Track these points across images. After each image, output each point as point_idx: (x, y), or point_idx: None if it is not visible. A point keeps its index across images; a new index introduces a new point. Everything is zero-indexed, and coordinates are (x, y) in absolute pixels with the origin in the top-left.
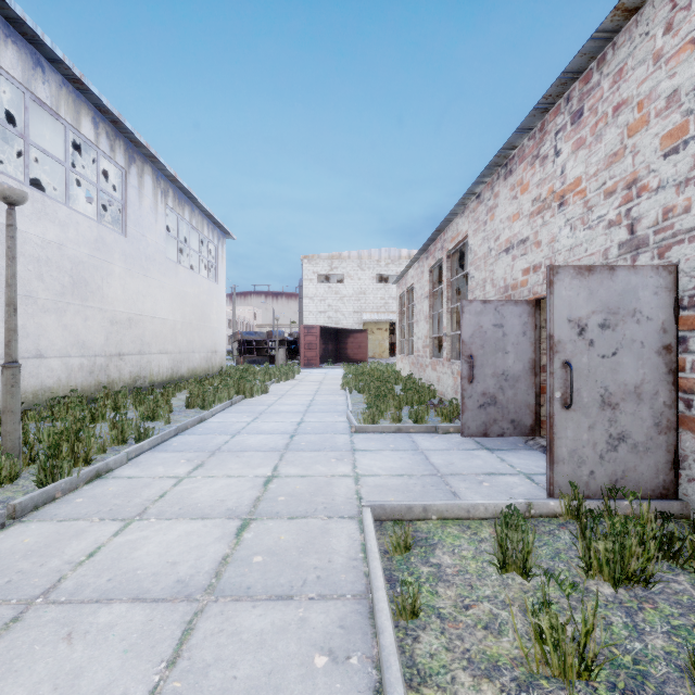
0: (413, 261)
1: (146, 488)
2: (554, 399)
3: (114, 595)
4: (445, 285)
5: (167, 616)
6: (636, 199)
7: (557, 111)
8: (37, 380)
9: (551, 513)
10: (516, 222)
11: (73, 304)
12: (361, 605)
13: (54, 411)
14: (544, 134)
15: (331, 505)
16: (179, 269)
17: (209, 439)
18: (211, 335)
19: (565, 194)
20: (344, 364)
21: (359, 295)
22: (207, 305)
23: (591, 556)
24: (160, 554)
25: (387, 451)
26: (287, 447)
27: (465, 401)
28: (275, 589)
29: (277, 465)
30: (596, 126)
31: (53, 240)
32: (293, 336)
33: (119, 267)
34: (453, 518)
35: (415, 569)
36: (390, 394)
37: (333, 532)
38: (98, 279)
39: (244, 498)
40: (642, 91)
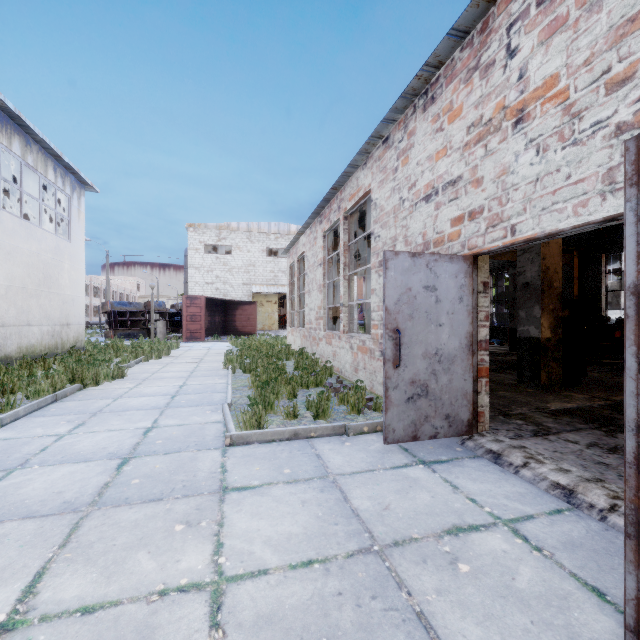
0: (305, 226)
1: None
2: None
3: None
4: (343, 249)
5: None
6: None
7: None
8: None
9: None
10: (441, 159)
11: None
12: None
13: None
14: (488, 34)
15: None
16: (2, 216)
17: None
18: (60, 303)
19: (526, 106)
20: (232, 337)
21: (249, 268)
22: (54, 267)
23: None
24: None
25: (279, 485)
26: (98, 498)
27: (389, 393)
28: None
29: (45, 567)
30: None
31: None
32: (176, 307)
33: None
34: None
35: None
36: (281, 376)
37: None
38: None
39: None
40: None
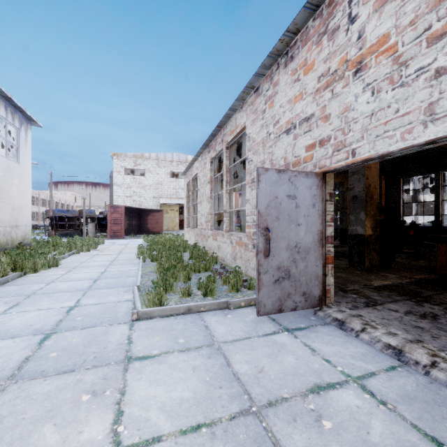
0: (197, 155)
1: None
2: None
3: None
4: (225, 170)
5: None
6: None
7: None
8: None
9: None
10: (298, 102)
11: None
12: None
13: None
14: (334, 6)
15: None
16: None
17: None
18: (10, 210)
19: (364, 59)
20: (145, 235)
21: (157, 185)
22: (5, 182)
23: None
24: None
25: (174, 353)
26: (17, 372)
27: (261, 277)
28: None
29: None
30: None
31: None
32: (103, 214)
33: None
34: None
35: None
36: (179, 264)
37: None
38: None
39: None
40: None
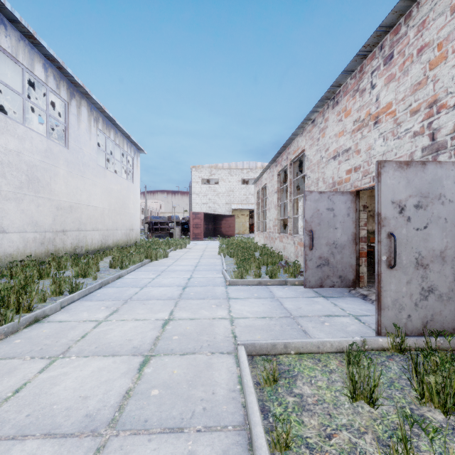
0: (266, 168)
1: (71, 330)
2: (381, 261)
3: (29, 431)
4: (289, 183)
5: (73, 452)
6: (437, 114)
7: (373, 56)
8: (1, 249)
9: (380, 347)
10: (341, 137)
11: (28, 195)
12: (240, 436)
13: (12, 270)
14: (363, 74)
15: (213, 342)
16: (107, 173)
17: (123, 290)
18: (129, 218)
19: (379, 115)
20: (220, 238)
21: (229, 192)
22: (127, 198)
23: (423, 387)
24: (74, 389)
25: (252, 298)
26: (180, 297)
27: (307, 262)
28: (168, 421)
29: (173, 310)
30: (404, 64)
31: (13, 149)
32: (185, 219)
33: (63, 170)
34: (307, 352)
35: (282, 399)
36: (252, 258)
37: (216, 366)
38: (47, 178)
39: (147, 338)
40: (441, 35)
